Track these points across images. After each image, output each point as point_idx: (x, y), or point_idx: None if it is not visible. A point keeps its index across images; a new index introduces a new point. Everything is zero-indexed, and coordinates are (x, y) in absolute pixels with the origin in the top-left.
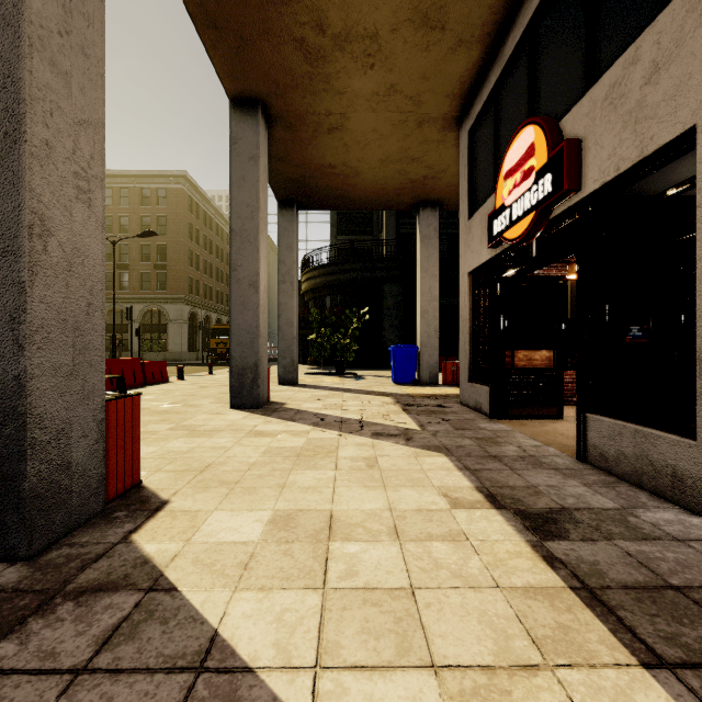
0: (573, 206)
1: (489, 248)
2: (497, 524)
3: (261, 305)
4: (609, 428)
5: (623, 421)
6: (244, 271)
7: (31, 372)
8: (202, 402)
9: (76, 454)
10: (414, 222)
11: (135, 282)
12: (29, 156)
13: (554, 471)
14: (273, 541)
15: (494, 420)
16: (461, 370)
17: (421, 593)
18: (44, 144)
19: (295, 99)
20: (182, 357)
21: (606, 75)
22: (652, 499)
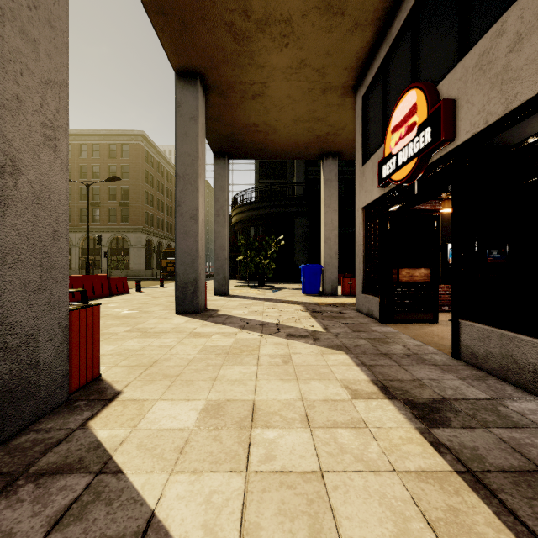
0: (448, 153)
1: (379, 188)
2: (390, 413)
3: (200, 233)
4: (479, 332)
5: (491, 327)
6: (186, 206)
7: (3, 287)
8: (154, 309)
9: (43, 355)
10: (318, 169)
11: (104, 216)
12: (1, 107)
13: (434, 366)
14: (205, 427)
15: (383, 324)
16: (356, 284)
17: (329, 477)
18: (15, 98)
19: (226, 71)
20: (140, 273)
21: (476, 46)
22: (516, 391)
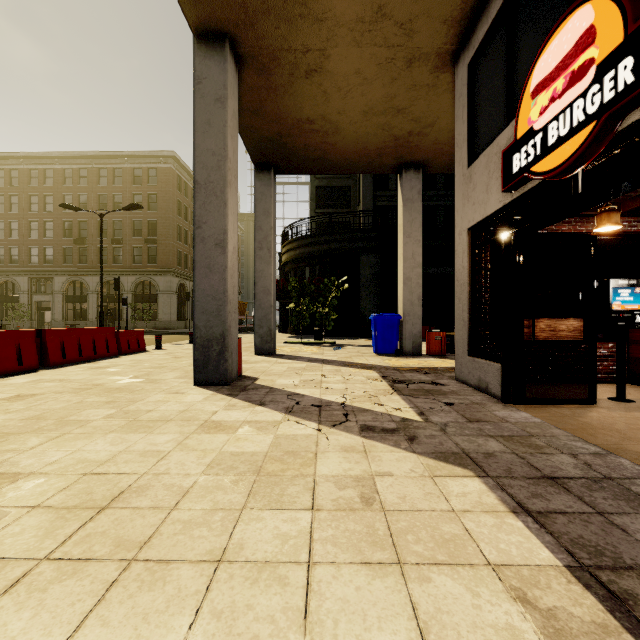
0: None
1: (504, 192)
2: None
3: (229, 267)
4: None
5: None
6: (209, 229)
7: None
8: (167, 376)
9: None
10: (390, 194)
11: (128, 256)
12: None
13: None
14: None
15: (509, 405)
16: (457, 341)
17: None
18: None
19: (267, 30)
20: (171, 325)
21: None
22: None
